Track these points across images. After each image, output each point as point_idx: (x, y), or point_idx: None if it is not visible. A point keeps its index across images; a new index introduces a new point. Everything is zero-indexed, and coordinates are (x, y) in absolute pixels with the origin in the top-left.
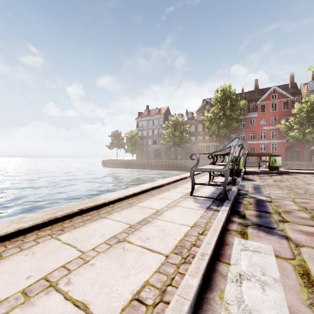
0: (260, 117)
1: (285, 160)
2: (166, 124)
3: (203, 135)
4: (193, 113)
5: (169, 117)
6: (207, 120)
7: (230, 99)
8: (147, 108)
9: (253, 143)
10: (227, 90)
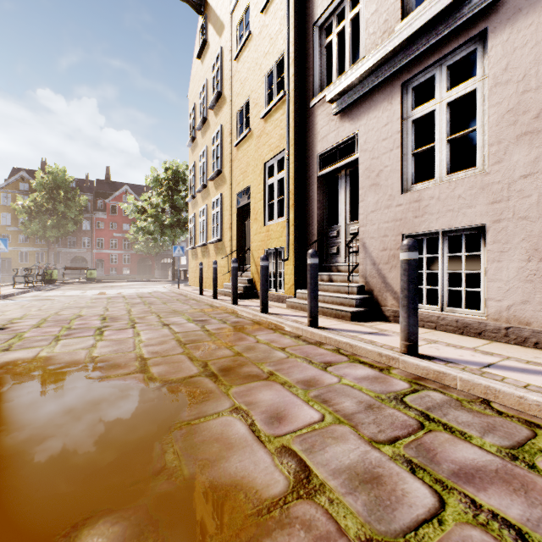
0: (110, 221)
1: (139, 275)
2: None
3: (15, 232)
4: None
5: None
6: (23, 212)
7: (65, 189)
8: None
9: (102, 253)
10: (61, 176)
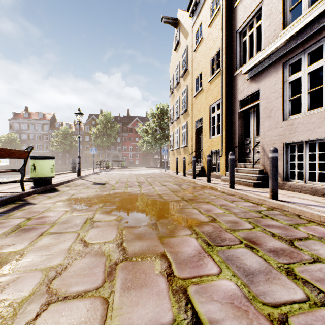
0: (129, 136)
1: (143, 164)
2: (55, 133)
3: (90, 144)
4: (81, 125)
5: (56, 124)
6: (94, 135)
7: (110, 122)
8: (27, 109)
9: (125, 153)
10: (108, 116)
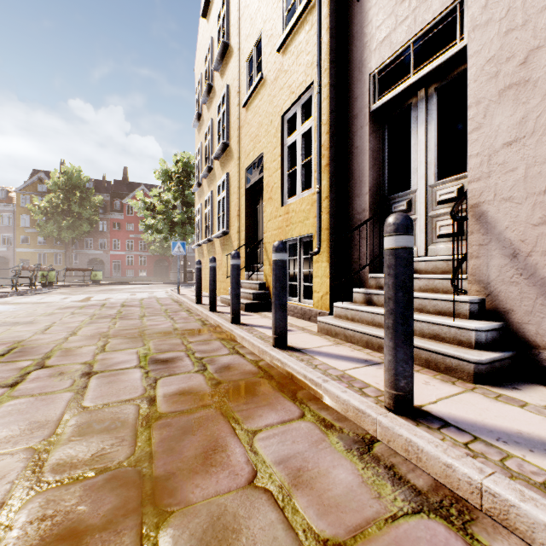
0: (127, 221)
1: (155, 277)
2: None
3: (34, 234)
4: (10, 191)
5: None
6: (39, 213)
7: (81, 189)
8: None
9: (118, 255)
10: (75, 176)
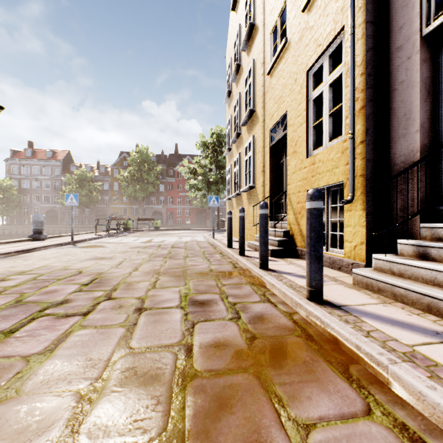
0: (177, 183)
1: (197, 224)
2: (67, 178)
3: (121, 195)
4: (107, 167)
5: (71, 166)
6: (123, 181)
7: (148, 162)
8: (31, 145)
9: (171, 208)
10: (144, 153)
